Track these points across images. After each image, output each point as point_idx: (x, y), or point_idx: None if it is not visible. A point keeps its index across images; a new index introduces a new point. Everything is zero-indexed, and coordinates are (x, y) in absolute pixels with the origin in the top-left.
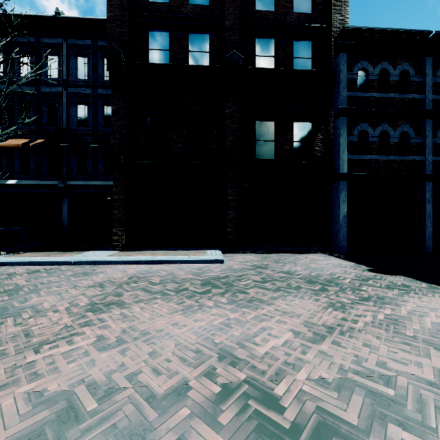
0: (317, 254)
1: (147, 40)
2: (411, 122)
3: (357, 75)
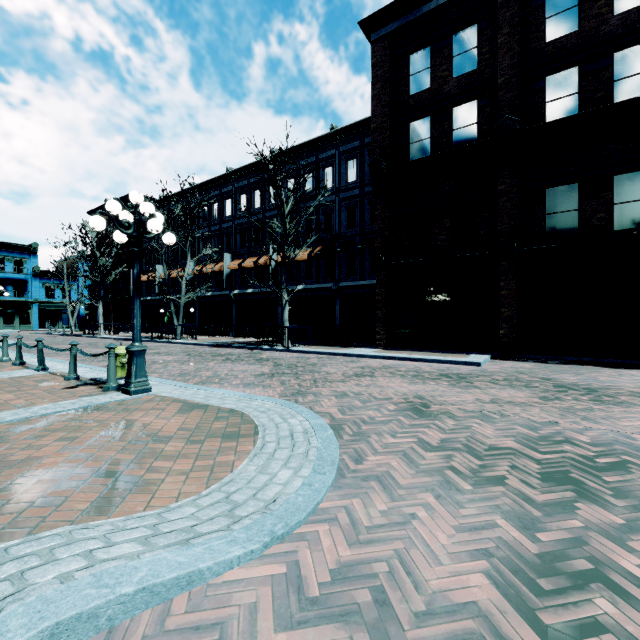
0: None
1: (407, 135)
2: None
3: None
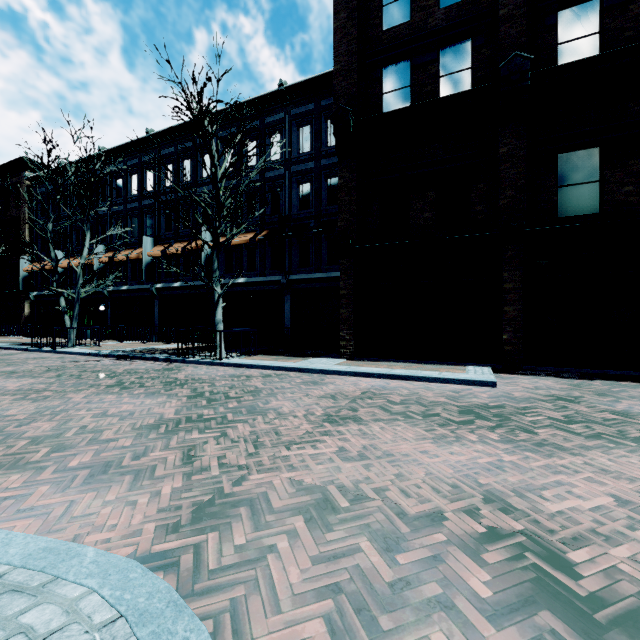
0: None
1: (380, 82)
2: None
3: None
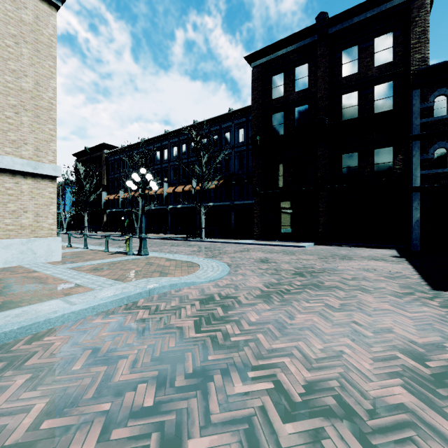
0: (389, 249)
1: (271, 121)
2: None
3: (434, 103)
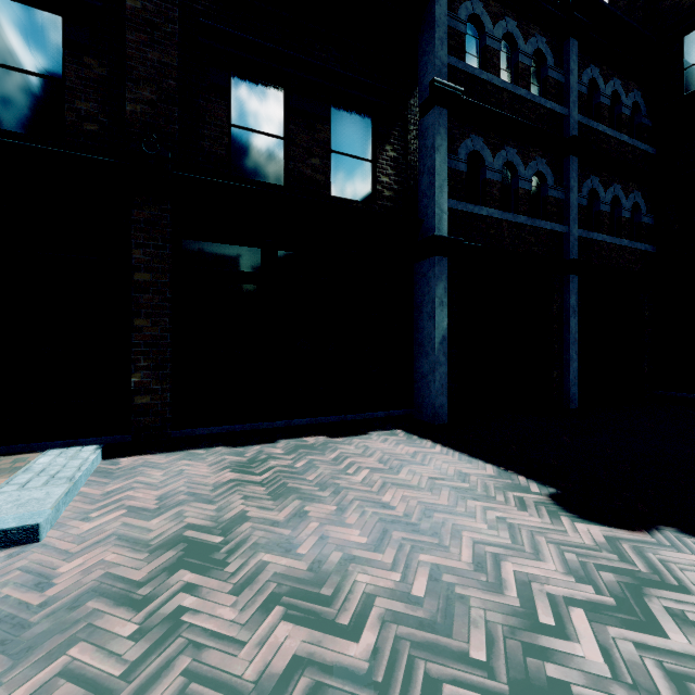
0: (387, 431)
1: None
2: (549, 157)
3: (466, 27)
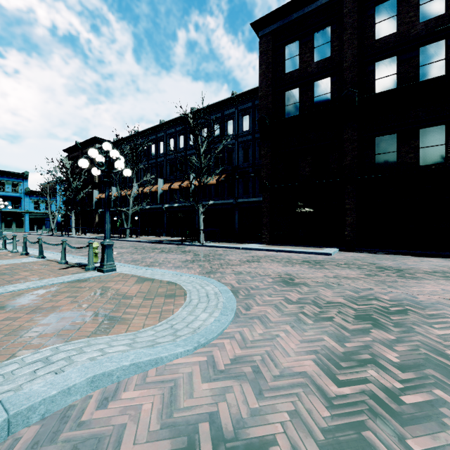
0: (444, 258)
1: (283, 100)
2: None
3: None
